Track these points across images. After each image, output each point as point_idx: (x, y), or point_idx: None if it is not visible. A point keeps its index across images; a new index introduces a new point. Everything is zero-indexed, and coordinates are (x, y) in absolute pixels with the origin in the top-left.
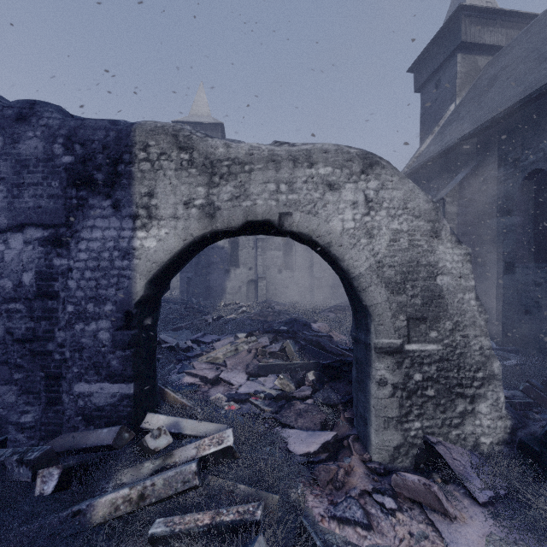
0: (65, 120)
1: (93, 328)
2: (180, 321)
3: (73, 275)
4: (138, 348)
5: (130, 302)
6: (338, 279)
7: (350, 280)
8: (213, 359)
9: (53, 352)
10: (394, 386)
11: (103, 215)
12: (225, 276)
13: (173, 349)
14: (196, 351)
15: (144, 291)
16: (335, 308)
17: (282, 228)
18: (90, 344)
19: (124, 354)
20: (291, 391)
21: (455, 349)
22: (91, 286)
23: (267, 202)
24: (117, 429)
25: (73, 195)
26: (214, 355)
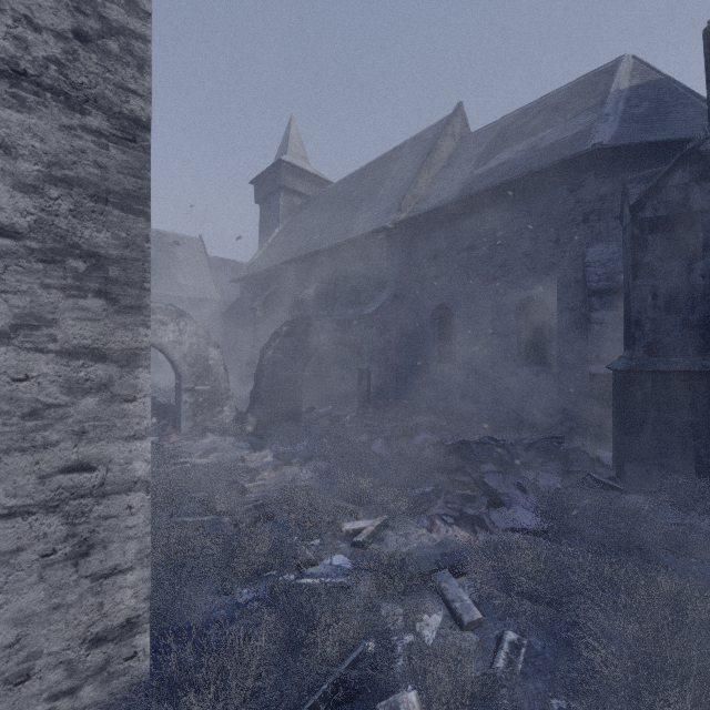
0: None
1: None
2: None
3: None
4: None
5: None
6: None
7: (173, 362)
8: None
9: None
10: (191, 403)
11: None
12: None
13: None
14: None
15: None
16: None
17: None
18: None
19: None
20: None
21: (215, 388)
22: None
23: None
24: None
25: None
26: None
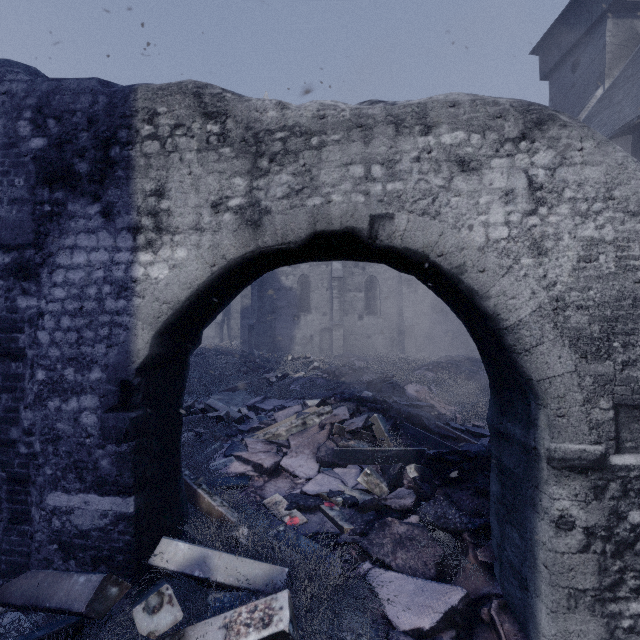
0: (34, 82)
1: (73, 407)
2: (238, 379)
3: (44, 323)
4: (142, 439)
5: (127, 366)
6: (434, 328)
7: (499, 333)
8: (272, 436)
9: (17, 442)
10: (588, 532)
11: (89, 229)
12: (293, 323)
13: (222, 419)
14: (252, 422)
15: (151, 350)
16: (434, 366)
17: (375, 243)
18: (68, 431)
19: (119, 449)
20: (382, 495)
21: None
22: (71, 341)
23: (350, 198)
24: (97, 581)
25: (44, 198)
26: (274, 431)
